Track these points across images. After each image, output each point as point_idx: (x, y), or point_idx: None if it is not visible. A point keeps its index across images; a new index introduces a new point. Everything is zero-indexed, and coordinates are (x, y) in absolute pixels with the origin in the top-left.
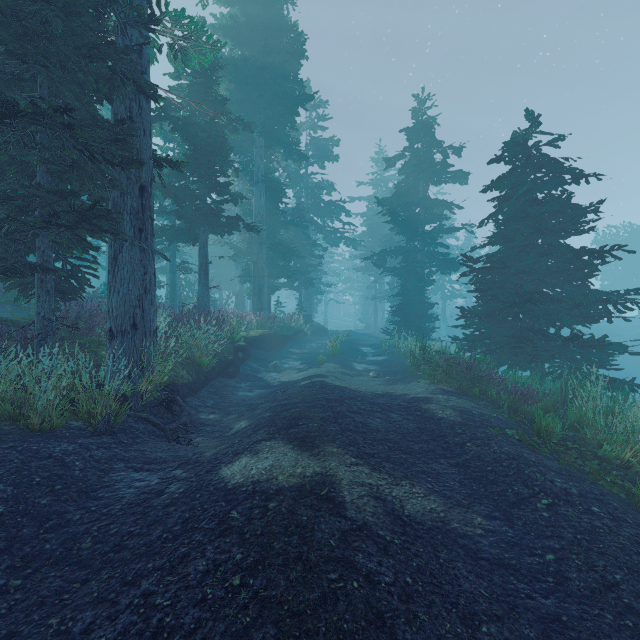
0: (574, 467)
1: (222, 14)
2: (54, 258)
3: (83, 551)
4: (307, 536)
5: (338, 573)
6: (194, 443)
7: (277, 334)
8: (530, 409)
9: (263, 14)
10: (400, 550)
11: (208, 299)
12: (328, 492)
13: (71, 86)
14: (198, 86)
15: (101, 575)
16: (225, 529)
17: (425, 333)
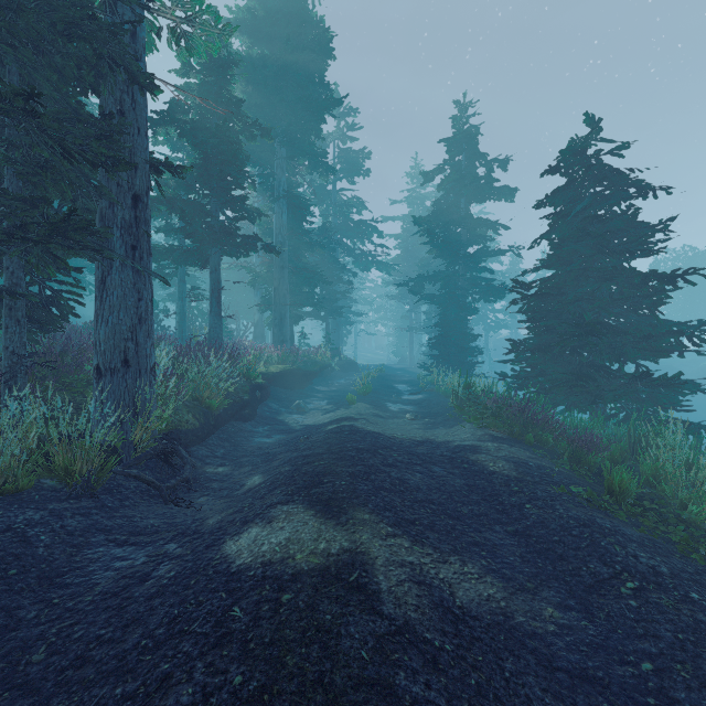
0: (657, 535)
1: (238, 6)
2: (29, 281)
3: (32, 667)
4: (331, 645)
5: (372, 705)
6: (196, 505)
7: (301, 370)
8: (595, 459)
9: (285, 7)
10: (453, 661)
11: (221, 330)
12: (359, 577)
13: (46, 72)
14: (209, 85)
15: (51, 705)
16: (223, 635)
17: (467, 368)
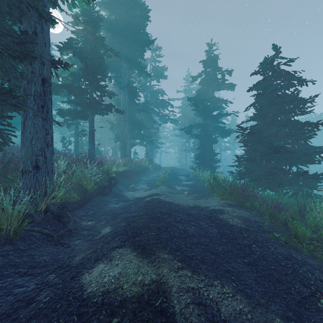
0: None
1: None
2: None
3: None
4: None
5: None
6: (72, 246)
7: (134, 170)
8: (282, 216)
9: None
10: None
11: (94, 150)
12: (161, 302)
13: None
14: (88, 30)
15: None
16: None
17: (213, 169)
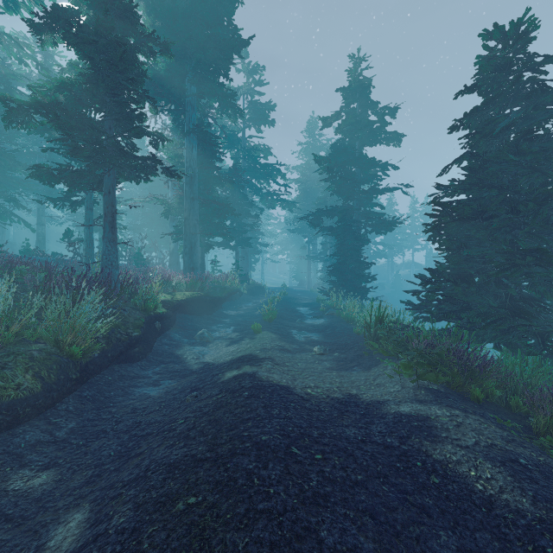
0: None
1: None
2: None
3: None
4: None
5: None
6: None
7: (208, 296)
8: None
9: None
10: None
11: (115, 257)
12: None
13: None
14: None
15: None
16: None
17: (363, 293)
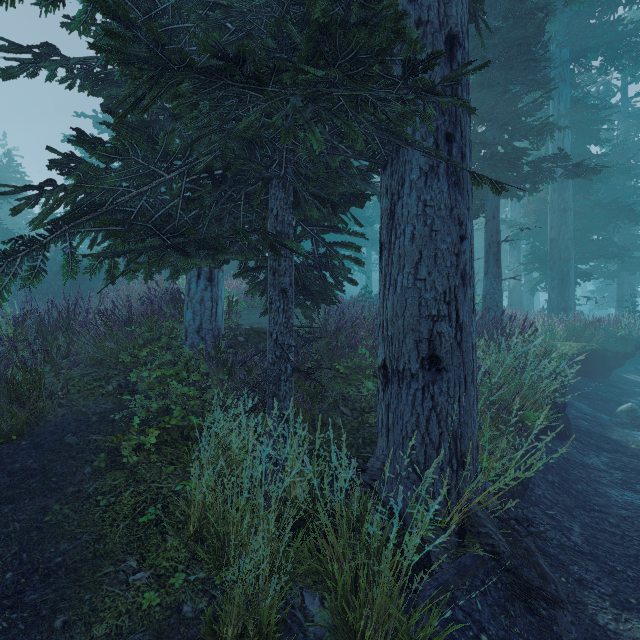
0: None
1: None
2: (300, 236)
3: None
4: None
5: None
6: None
7: (607, 350)
8: None
9: None
10: None
11: (500, 297)
12: None
13: None
14: None
15: None
16: None
17: None
